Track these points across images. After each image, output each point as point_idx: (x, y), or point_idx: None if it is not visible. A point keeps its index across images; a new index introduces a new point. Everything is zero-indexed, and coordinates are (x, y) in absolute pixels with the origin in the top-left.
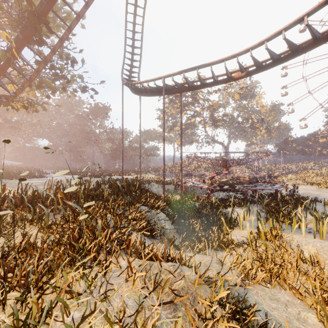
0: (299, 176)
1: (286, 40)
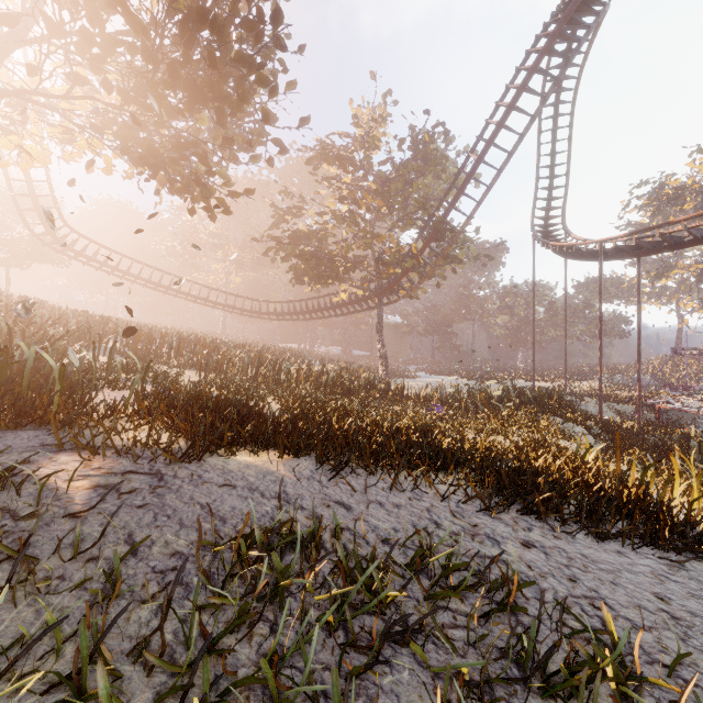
0: None
1: None
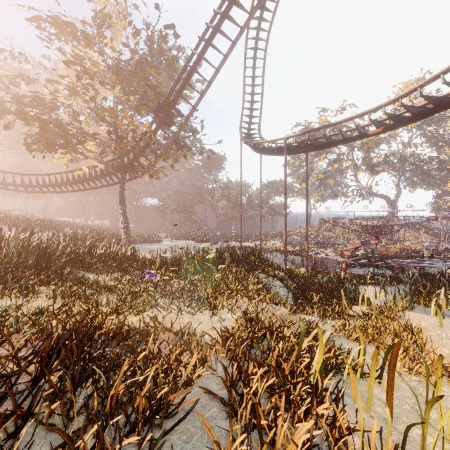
0: None
1: (423, 97)
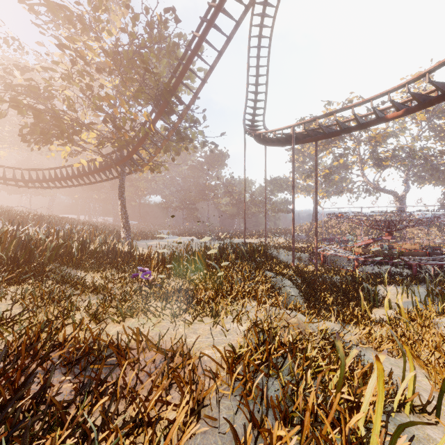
0: None
1: None
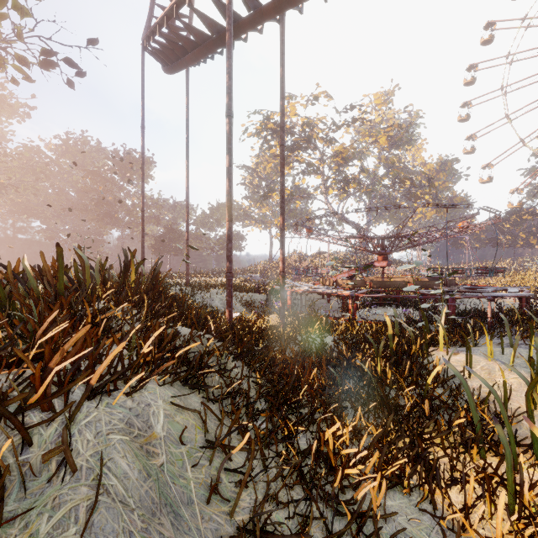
0: (500, 280)
1: None
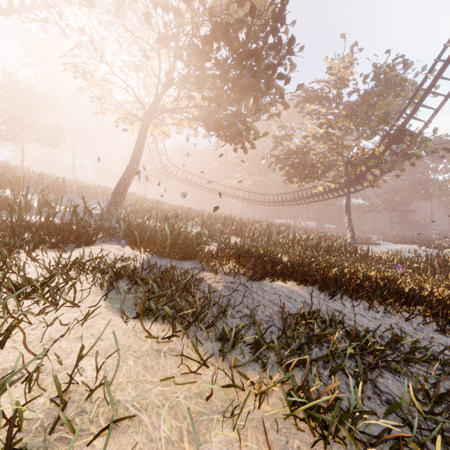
0: None
1: None
